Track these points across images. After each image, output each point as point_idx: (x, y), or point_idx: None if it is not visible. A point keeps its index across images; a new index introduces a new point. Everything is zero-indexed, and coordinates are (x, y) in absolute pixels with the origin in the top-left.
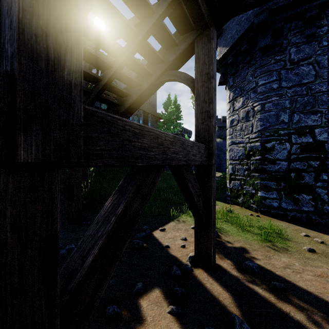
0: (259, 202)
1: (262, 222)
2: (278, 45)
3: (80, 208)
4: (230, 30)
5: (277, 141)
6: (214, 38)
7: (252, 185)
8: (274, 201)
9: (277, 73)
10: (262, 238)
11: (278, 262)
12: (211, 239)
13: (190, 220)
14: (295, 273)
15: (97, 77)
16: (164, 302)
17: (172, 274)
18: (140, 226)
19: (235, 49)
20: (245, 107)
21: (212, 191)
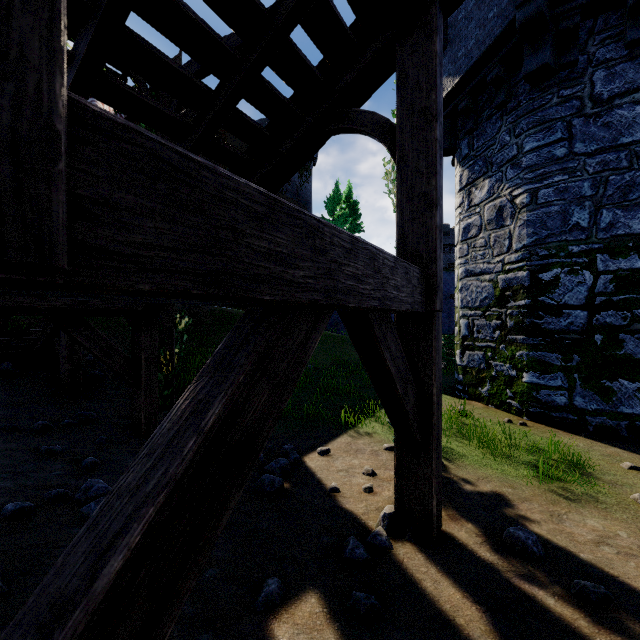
0: (525, 395)
1: (534, 437)
2: (567, 66)
3: (155, 406)
4: (462, 40)
5: (564, 267)
6: (439, 32)
7: (510, 360)
8: (557, 394)
9: (564, 125)
10: (540, 474)
11: (580, 529)
12: (431, 478)
13: (381, 431)
14: (623, 556)
15: (182, 123)
16: (329, 628)
17: (346, 556)
18: (278, 445)
19: (473, 80)
20: (496, 199)
21: (433, 371)
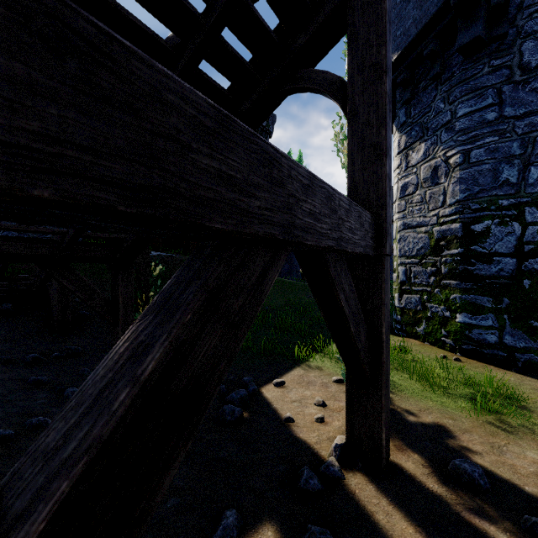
0: (458, 333)
1: (468, 372)
2: (497, 38)
3: None
4: (401, 20)
5: (495, 219)
6: None
7: (445, 303)
8: (488, 333)
9: (495, 92)
10: (478, 407)
11: (521, 461)
12: (380, 412)
13: (330, 365)
14: None
15: None
16: None
17: (301, 486)
18: (238, 377)
19: (410, 55)
20: (431, 160)
21: (383, 312)
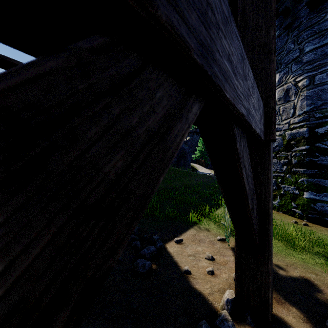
0: (305, 206)
1: (316, 234)
2: None
3: None
4: None
5: None
6: None
7: (294, 184)
8: None
9: None
10: None
11: None
12: (267, 275)
13: (214, 227)
14: None
15: None
16: None
17: None
18: (150, 235)
19: None
20: (284, 85)
21: (269, 189)
